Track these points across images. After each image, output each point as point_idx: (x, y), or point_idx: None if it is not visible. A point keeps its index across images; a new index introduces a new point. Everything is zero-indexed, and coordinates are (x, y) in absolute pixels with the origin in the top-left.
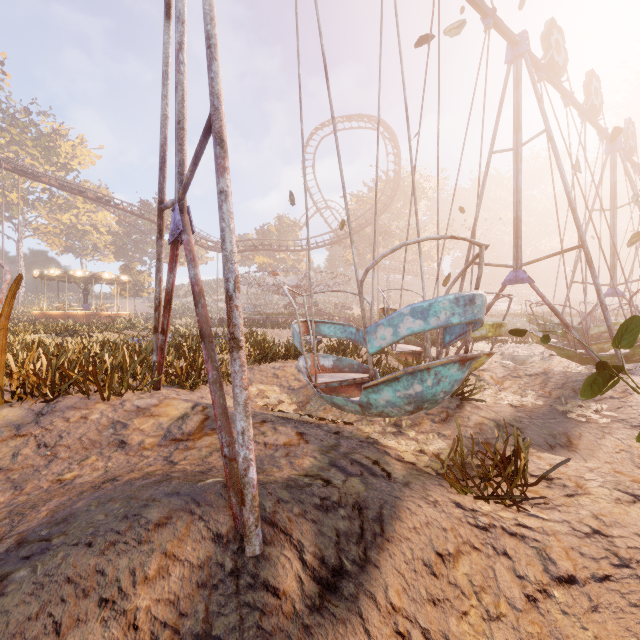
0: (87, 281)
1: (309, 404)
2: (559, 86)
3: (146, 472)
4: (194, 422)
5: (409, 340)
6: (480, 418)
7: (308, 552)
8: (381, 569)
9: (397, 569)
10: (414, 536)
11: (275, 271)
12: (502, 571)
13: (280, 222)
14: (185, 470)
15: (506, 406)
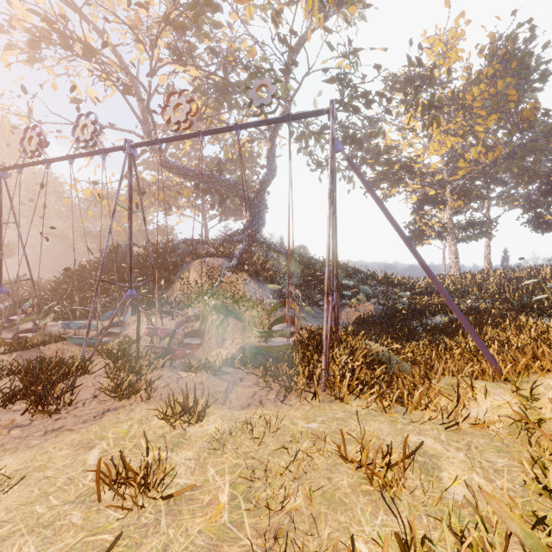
0: None
1: None
2: None
3: None
4: None
5: None
6: None
7: None
8: None
9: None
10: None
11: None
12: None
13: None
14: None
15: None
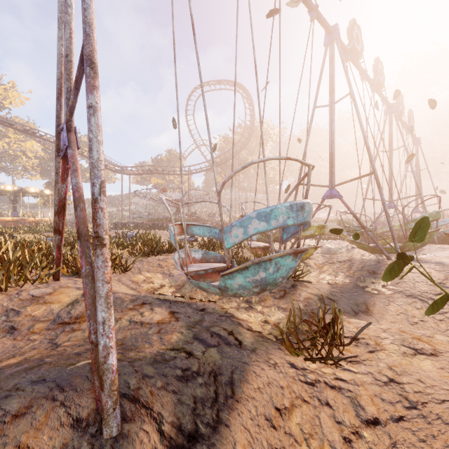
0: (16, 194)
1: (184, 287)
2: (358, 65)
3: (25, 357)
4: (82, 307)
5: (259, 238)
6: (308, 294)
7: (167, 422)
8: (231, 427)
9: (244, 425)
10: (258, 395)
11: (165, 188)
12: (325, 419)
13: (170, 154)
14: (63, 352)
15: (325, 284)
